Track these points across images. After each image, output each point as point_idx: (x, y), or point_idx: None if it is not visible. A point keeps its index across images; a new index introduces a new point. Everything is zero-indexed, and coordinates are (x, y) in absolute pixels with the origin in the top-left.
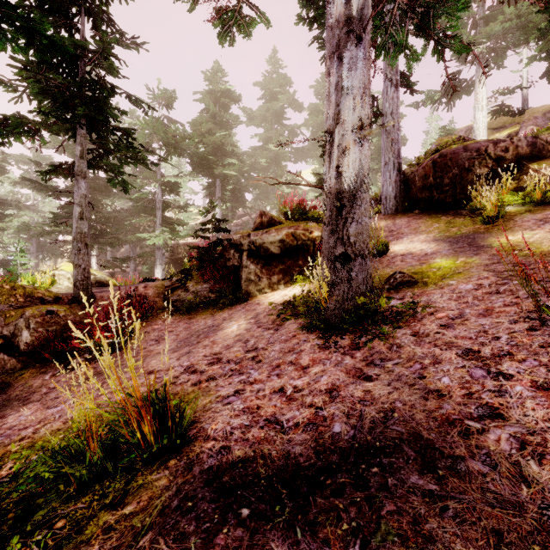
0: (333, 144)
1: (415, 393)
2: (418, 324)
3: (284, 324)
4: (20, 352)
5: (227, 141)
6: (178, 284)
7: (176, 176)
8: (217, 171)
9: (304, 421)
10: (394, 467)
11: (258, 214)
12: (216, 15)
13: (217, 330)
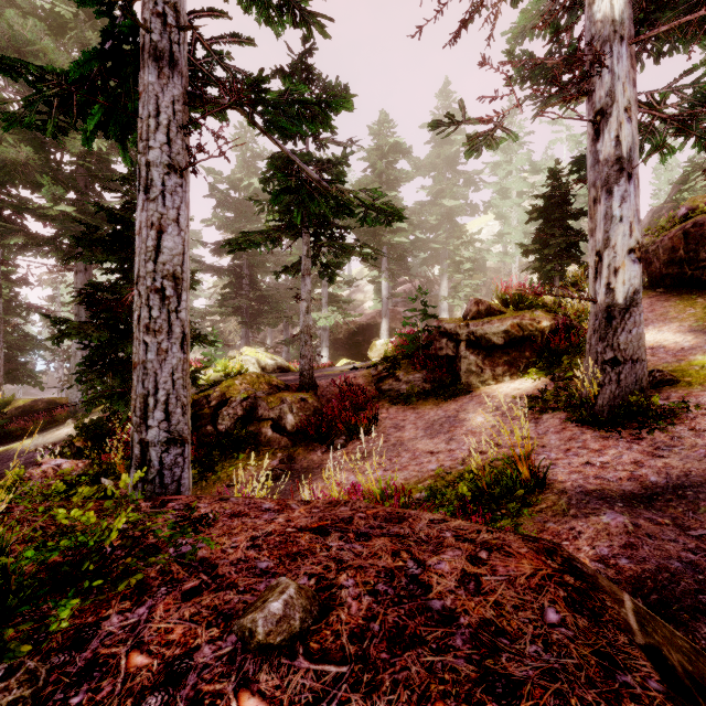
0: (601, 265)
1: (703, 463)
2: (692, 420)
3: (540, 416)
4: (287, 432)
5: (397, 203)
6: (385, 373)
7: None
8: (386, 239)
9: (624, 475)
10: (700, 491)
11: (472, 302)
12: (471, 142)
13: (460, 420)
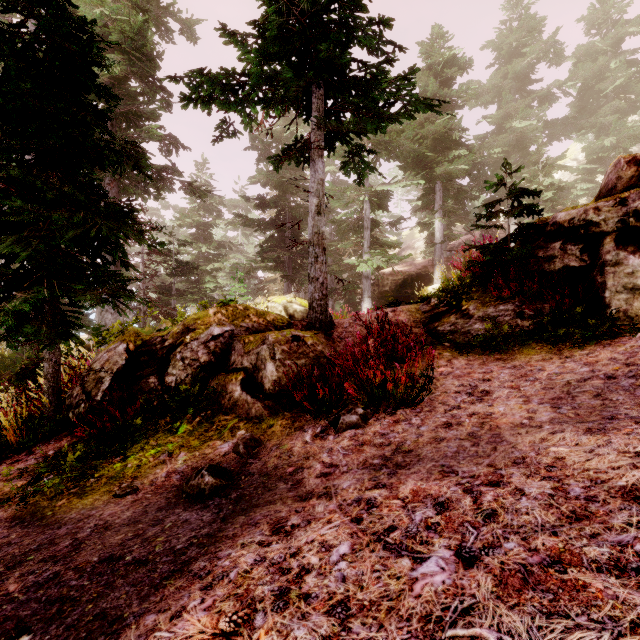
0: None
1: None
2: None
3: None
4: (264, 393)
5: (453, 125)
6: (444, 308)
7: (388, 184)
8: (439, 170)
9: None
10: None
11: (622, 163)
12: None
13: None
